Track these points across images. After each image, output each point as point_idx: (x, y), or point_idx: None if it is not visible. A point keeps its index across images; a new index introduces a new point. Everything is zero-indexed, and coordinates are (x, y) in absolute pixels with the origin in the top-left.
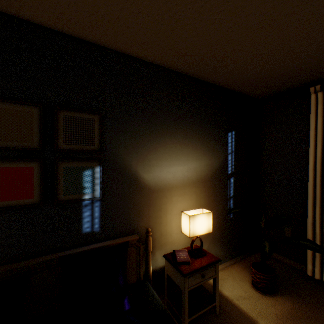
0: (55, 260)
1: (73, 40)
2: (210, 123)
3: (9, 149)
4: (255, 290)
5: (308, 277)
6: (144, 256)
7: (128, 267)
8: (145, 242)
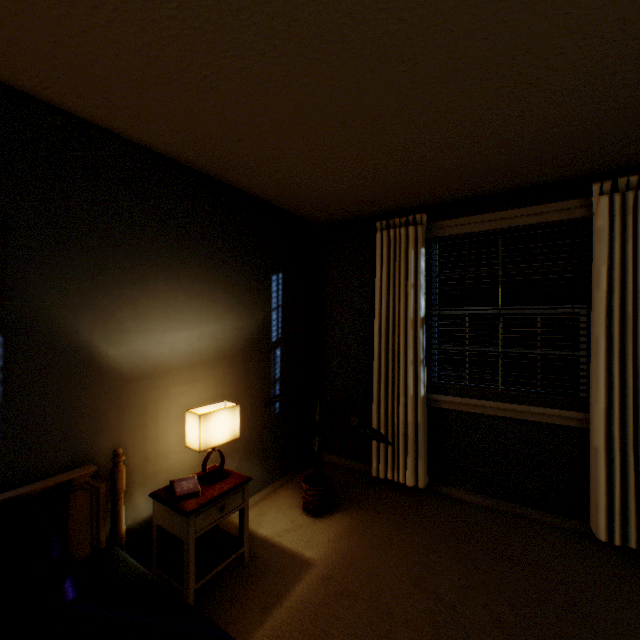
0: None
1: None
2: (241, 258)
3: None
4: (308, 515)
5: (375, 479)
6: (109, 506)
7: (71, 531)
8: (111, 477)
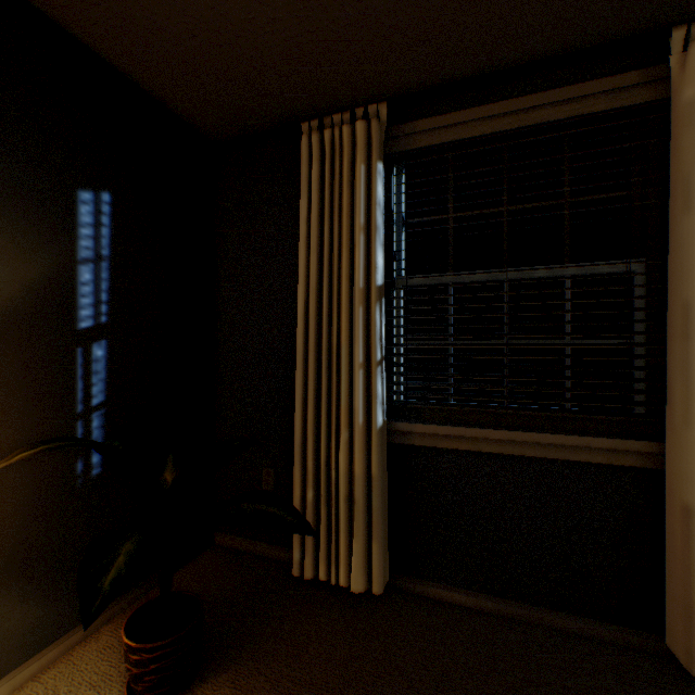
0: None
1: None
2: None
3: None
4: None
5: (300, 576)
6: None
7: None
8: None
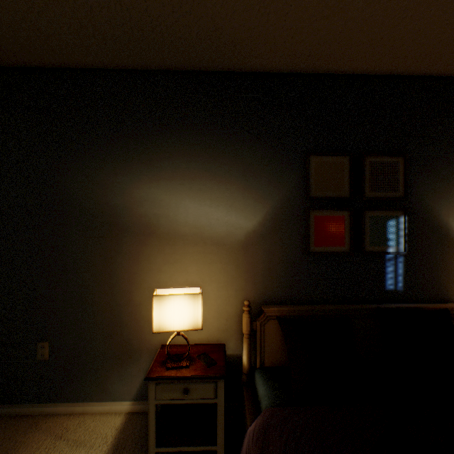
0: (371, 310)
1: (376, 79)
2: None
3: (327, 198)
4: None
5: None
6: None
7: None
8: None
